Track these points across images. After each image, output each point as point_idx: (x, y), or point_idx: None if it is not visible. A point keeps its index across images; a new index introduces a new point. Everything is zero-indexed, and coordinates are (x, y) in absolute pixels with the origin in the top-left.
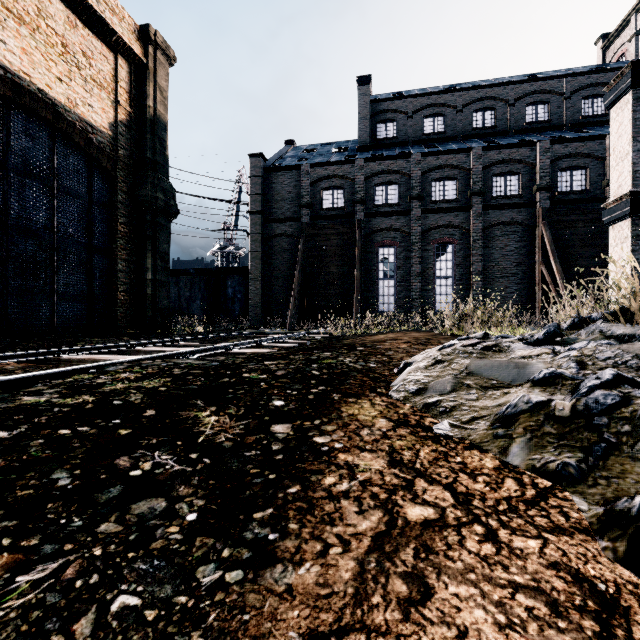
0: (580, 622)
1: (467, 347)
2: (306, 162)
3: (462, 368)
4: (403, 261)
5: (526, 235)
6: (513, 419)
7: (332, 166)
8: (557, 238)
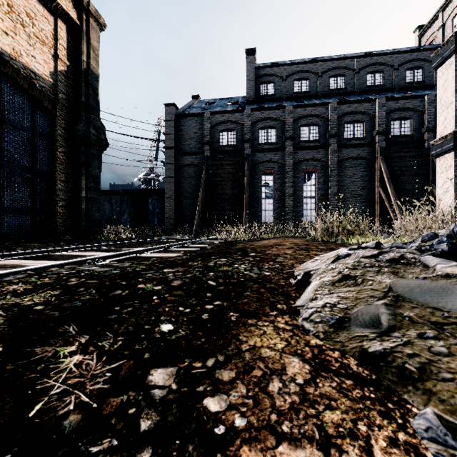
0: None
1: (369, 258)
2: (208, 111)
3: (384, 288)
4: (279, 185)
5: (368, 167)
6: None
7: (227, 114)
8: (390, 169)
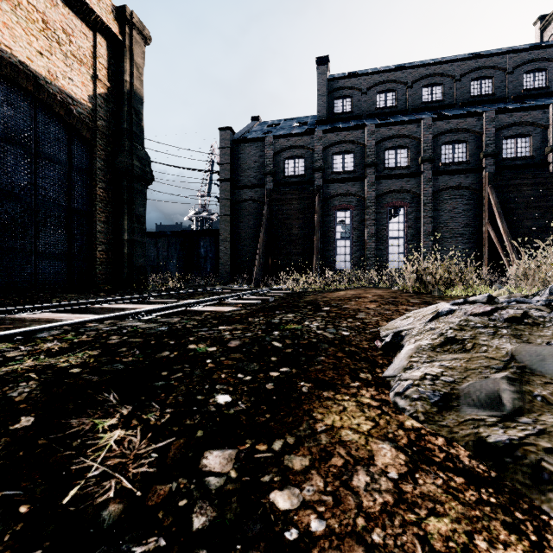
0: None
1: (480, 316)
2: (270, 135)
3: (504, 357)
4: (358, 223)
5: (473, 198)
6: None
7: (294, 137)
8: (503, 201)
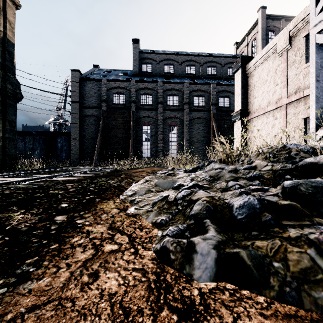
0: (150, 277)
1: (162, 174)
2: (105, 78)
3: (154, 183)
4: (154, 133)
5: (207, 124)
6: (155, 204)
7: (119, 82)
8: (218, 126)
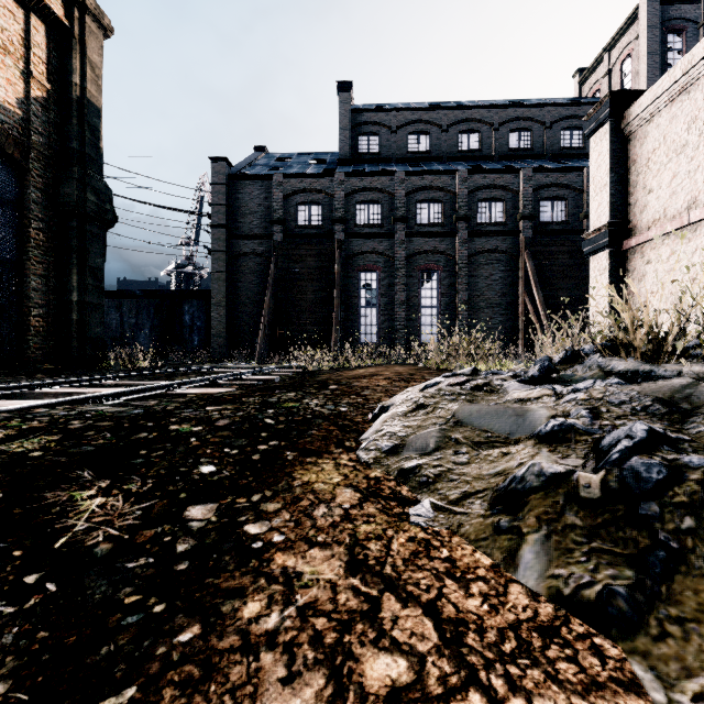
0: None
1: (454, 386)
2: (279, 172)
3: (449, 415)
4: (386, 288)
5: (510, 264)
6: (521, 501)
7: (309, 178)
8: (539, 269)
